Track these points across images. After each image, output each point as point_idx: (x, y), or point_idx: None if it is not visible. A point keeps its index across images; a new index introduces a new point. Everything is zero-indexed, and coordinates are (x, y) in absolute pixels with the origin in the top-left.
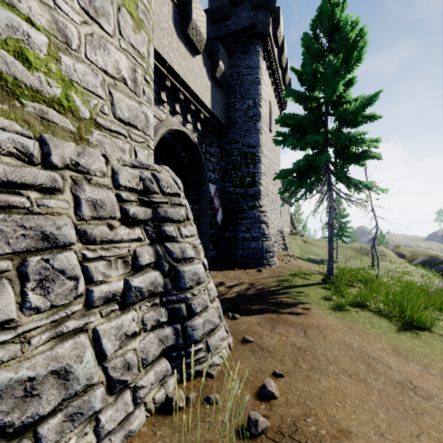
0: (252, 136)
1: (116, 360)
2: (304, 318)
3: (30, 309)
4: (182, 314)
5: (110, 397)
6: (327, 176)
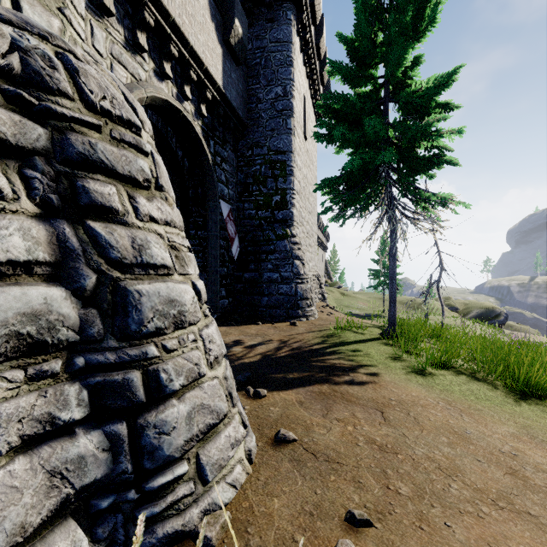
0: (282, 138)
1: None
2: (373, 389)
3: None
4: (132, 397)
5: None
6: (387, 187)
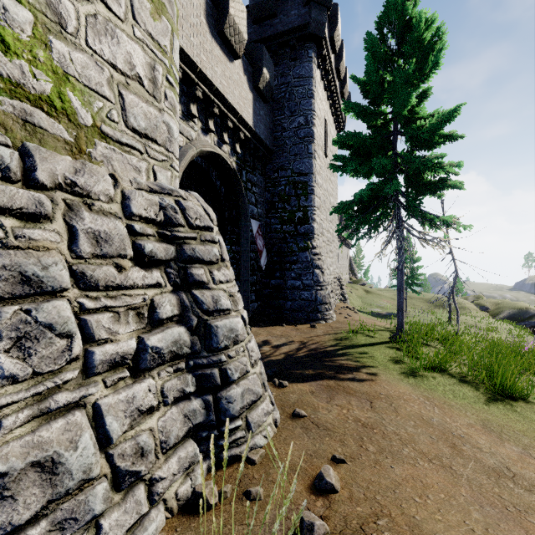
0: (304, 161)
1: (125, 445)
2: (369, 385)
3: (2, 377)
4: (214, 382)
5: (116, 495)
6: (396, 210)
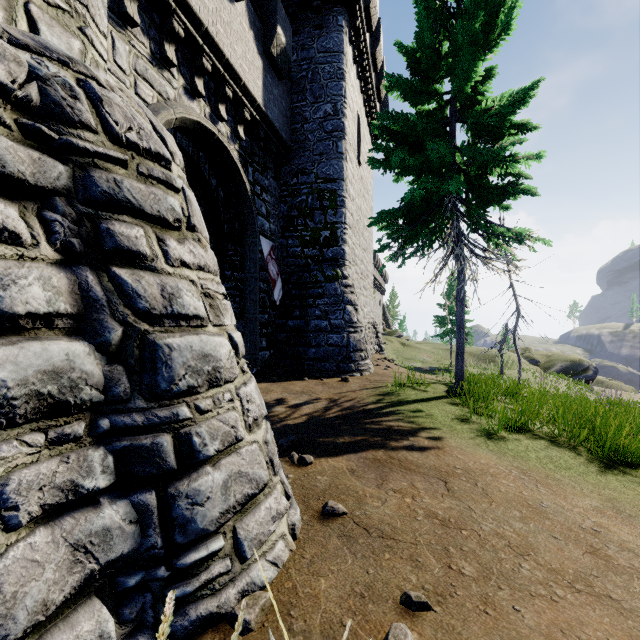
0: (332, 163)
1: None
2: (436, 455)
3: None
4: (161, 463)
5: None
6: (454, 221)
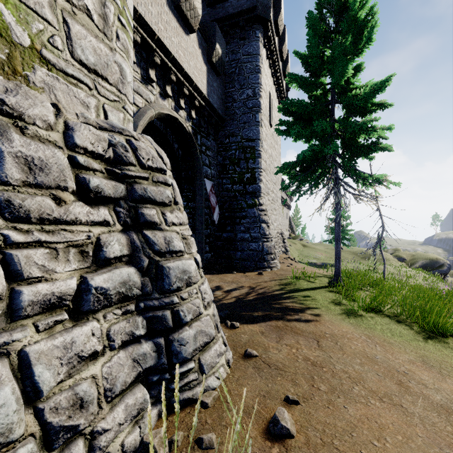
0: (252, 129)
1: (60, 397)
2: (314, 325)
3: None
4: (166, 324)
5: None
6: (333, 170)
